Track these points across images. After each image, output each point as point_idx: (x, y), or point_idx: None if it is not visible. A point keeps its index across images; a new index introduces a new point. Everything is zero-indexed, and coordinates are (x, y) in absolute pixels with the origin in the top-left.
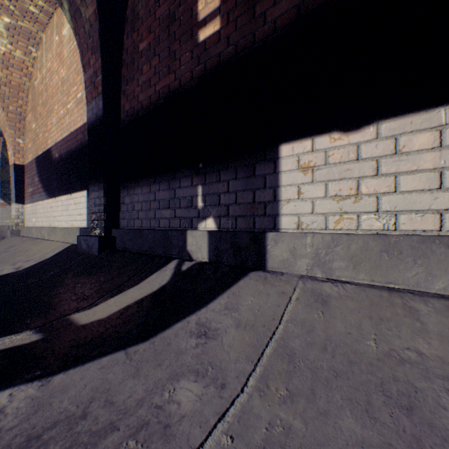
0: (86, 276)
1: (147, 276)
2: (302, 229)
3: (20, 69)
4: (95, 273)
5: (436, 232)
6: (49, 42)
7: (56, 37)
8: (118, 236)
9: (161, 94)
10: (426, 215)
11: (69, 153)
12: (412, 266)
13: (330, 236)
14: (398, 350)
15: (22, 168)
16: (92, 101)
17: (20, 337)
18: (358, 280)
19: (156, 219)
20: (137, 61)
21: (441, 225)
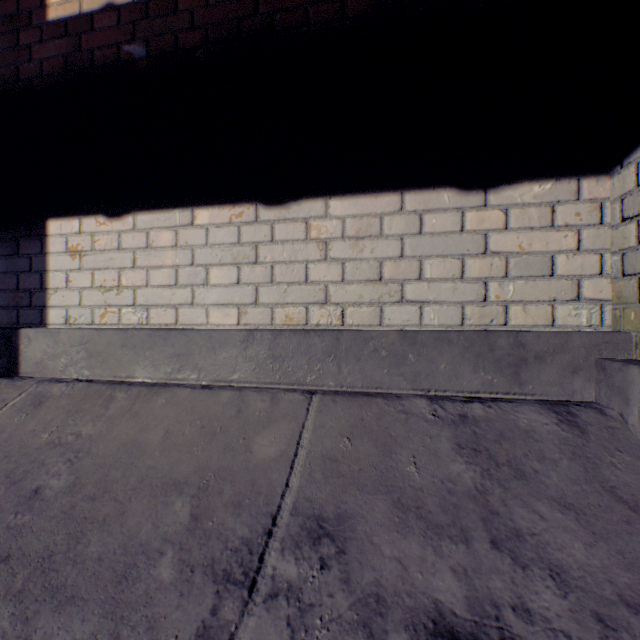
0: None
1: None
2: (71, 324)
3: None
4: None
5: (174, 326)
6: None
7: None
8: None
9: None
10: (168, 309)
11: None
12: (143, 359)
13: (83, 332)
14: (65, 436)
15: None
16: None
17: None
18: (106, 378)
19: None
20: None
21: (178, 319)
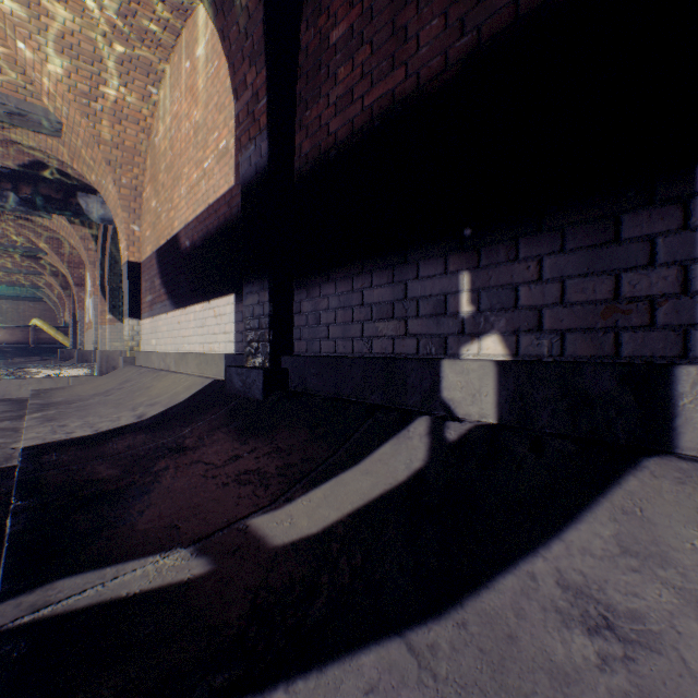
0: (252, 438)
1: (373, 448)
2: None
3: (136, 121)
4: (265, 433)
5: None
6: (175, 74)
7: (186, 63)
8: (293, 369)
9: (374, 111)
10: None
11: (206, 237)
12: None
13: None
14: None
15: (137, 266)
16: (248, 145)
17: (171, 563)
18: None
19: (365, 339)
20: (326, 63)
21: None
